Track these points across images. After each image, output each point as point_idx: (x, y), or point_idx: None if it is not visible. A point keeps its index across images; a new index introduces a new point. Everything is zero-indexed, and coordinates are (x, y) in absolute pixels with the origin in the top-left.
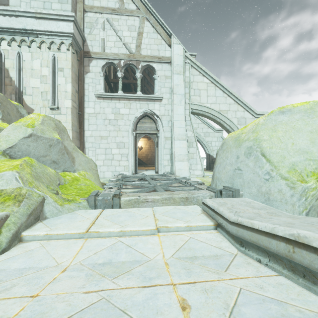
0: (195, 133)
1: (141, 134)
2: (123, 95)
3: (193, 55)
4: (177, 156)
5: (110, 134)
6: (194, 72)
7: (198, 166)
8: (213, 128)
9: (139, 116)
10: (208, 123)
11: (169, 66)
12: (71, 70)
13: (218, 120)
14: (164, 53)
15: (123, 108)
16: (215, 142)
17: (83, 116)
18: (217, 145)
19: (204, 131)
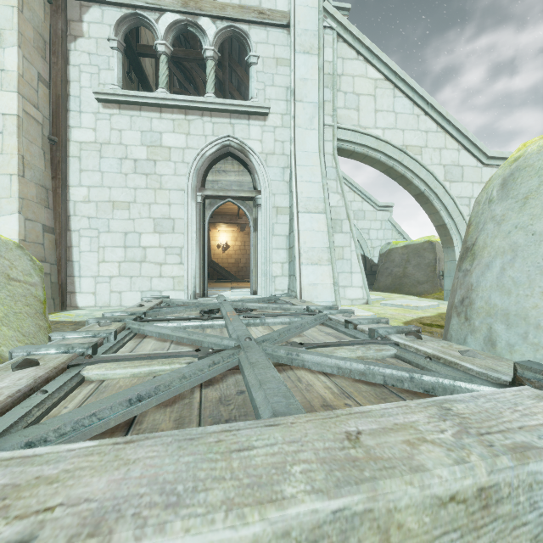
0: (346, 199)
1: (217, 199)
2: (169, 98)
3: (343, 11)
4: (305, 251)
5: (137, 196)
6: (344, 52)
7: (353, 277)
8: (373, 203)
9: (212, 155)
10: (364, 191)
11: (285, 36)
12: (19, 13)
13: (401, 169)
14: (273, 2)
15: (172, 131)
16: (377, 232)
17: (63, 147)
18: (382, 237)
19: (355, 208)
